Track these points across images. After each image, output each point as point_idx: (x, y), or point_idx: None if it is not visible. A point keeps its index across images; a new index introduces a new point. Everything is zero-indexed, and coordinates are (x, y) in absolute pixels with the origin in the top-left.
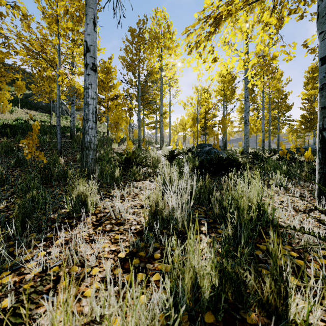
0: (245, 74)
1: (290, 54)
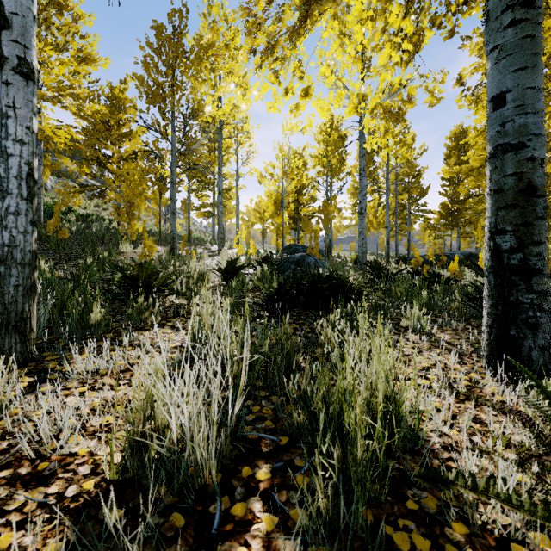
0: (361, 130)
1: (434, 94)
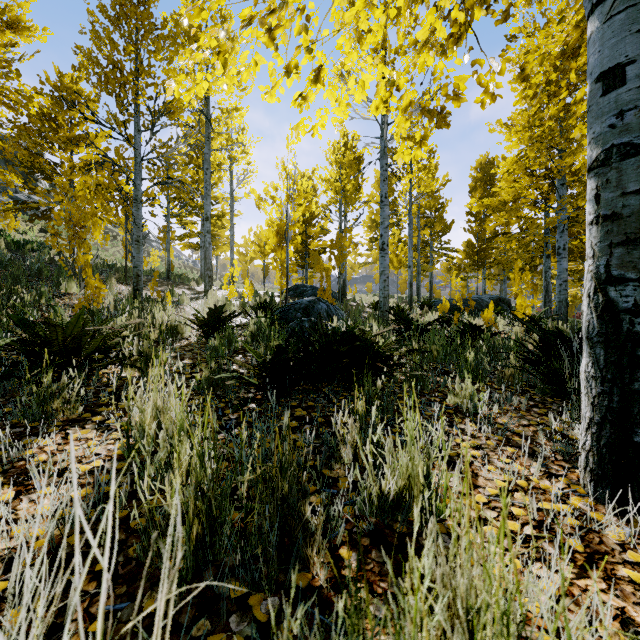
0: (382, 148)
1: (489, 89)
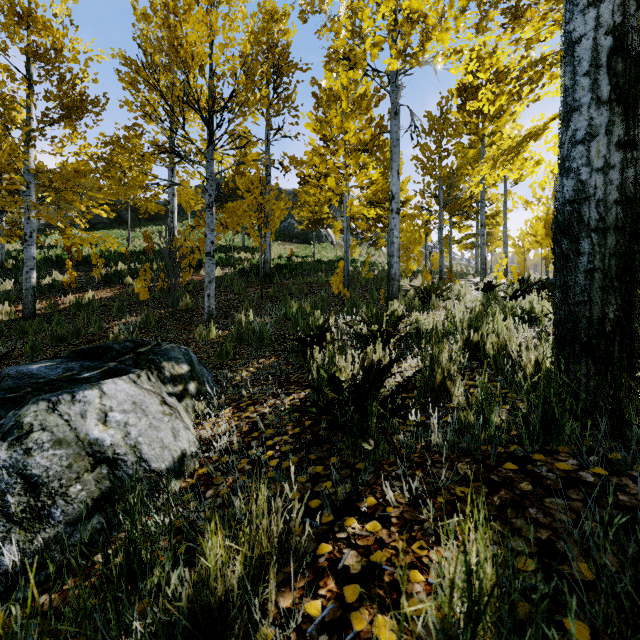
0: None
1: None
